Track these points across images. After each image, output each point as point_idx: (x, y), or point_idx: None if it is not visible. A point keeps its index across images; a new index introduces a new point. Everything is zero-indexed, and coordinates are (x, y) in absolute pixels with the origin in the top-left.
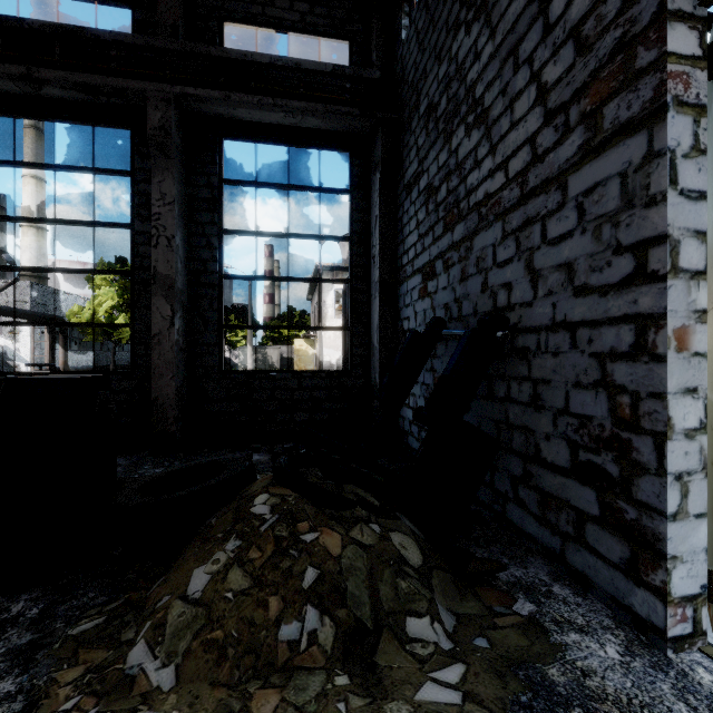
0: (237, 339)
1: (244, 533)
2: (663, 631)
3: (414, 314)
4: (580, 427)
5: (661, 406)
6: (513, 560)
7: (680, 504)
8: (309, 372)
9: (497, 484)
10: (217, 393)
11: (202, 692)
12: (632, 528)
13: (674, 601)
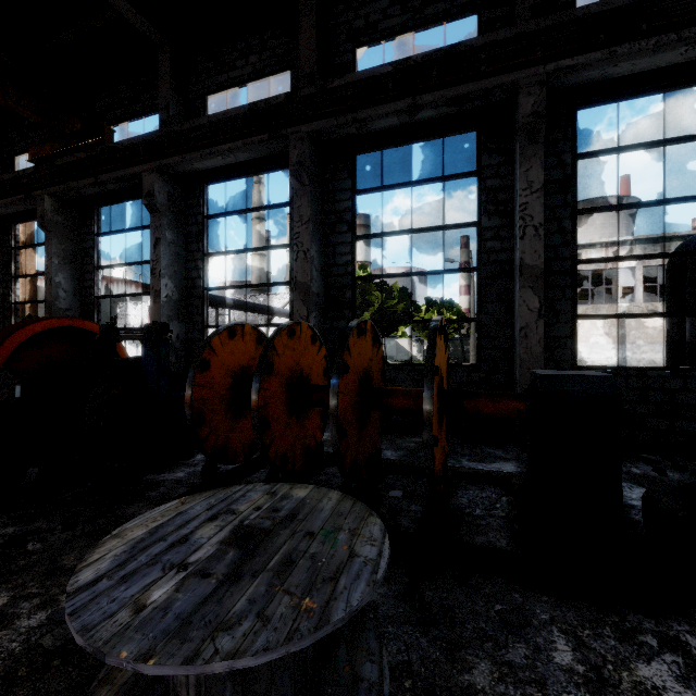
0: (448, 331)
1: None
2: None
3: None
4: None
5: None
6: None
7: None
8: None
9: None
10: None
11: None
12: None
13: None
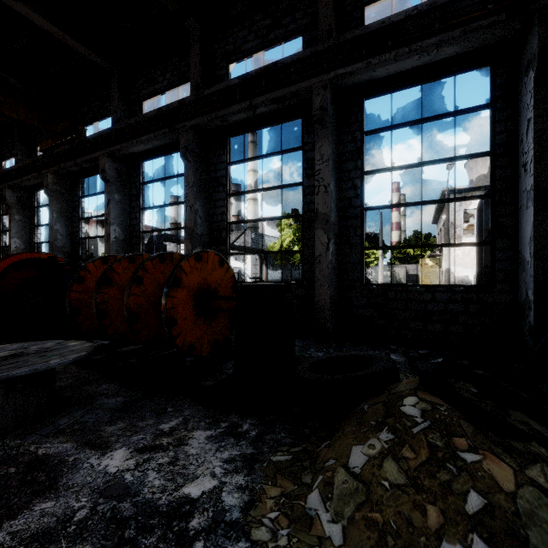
0: (370, 260)
1: (395, 428)
2: None
3: None
4: None
5: None
6: None
7: None
8: (442, 286)
9: None
10: (359, 301)
11: None
12: None
13: None
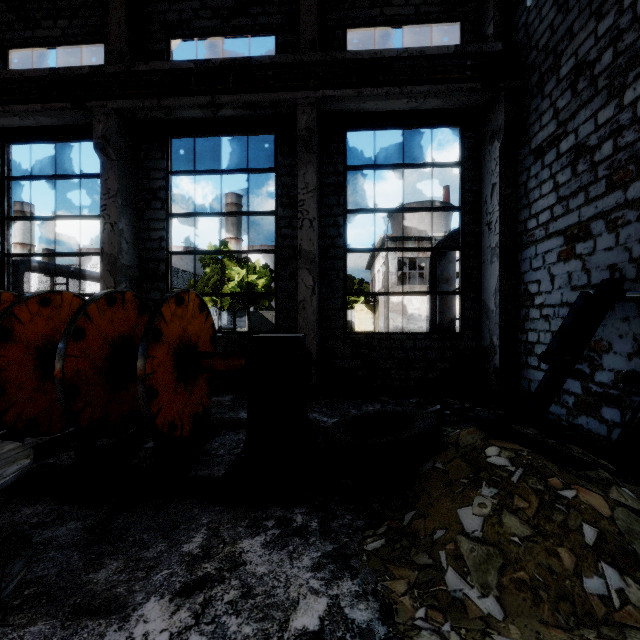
0: None
1: (494, 481)
2: None
3: (550, 277)
4: None
5: None
6: None
7: None
8: (422, 334)
9: None
10: (342, 351)
11: (538, 628)
12: None
13: None
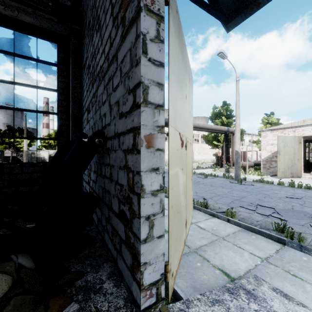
0: (21, 146)
1: None
2: (140, 306)
3: (85, 132)
4: (121, 191)
5: (139, 178)
6: (93, 268)
7: (149, 232)
8: (29, 163)
9: (102, 221)
10: None
11: None
12: (132, 247)
13: (145, 288)
